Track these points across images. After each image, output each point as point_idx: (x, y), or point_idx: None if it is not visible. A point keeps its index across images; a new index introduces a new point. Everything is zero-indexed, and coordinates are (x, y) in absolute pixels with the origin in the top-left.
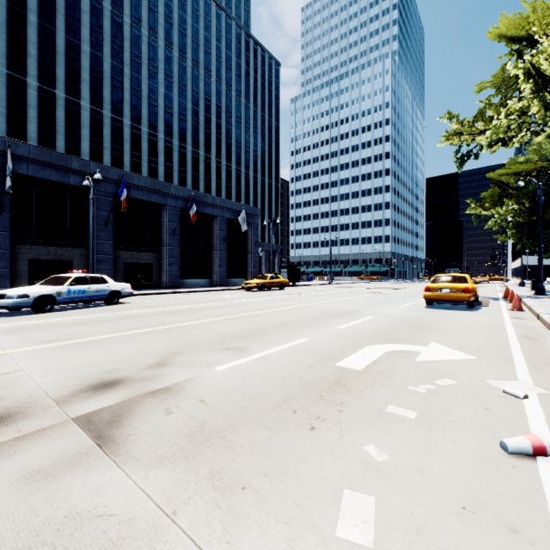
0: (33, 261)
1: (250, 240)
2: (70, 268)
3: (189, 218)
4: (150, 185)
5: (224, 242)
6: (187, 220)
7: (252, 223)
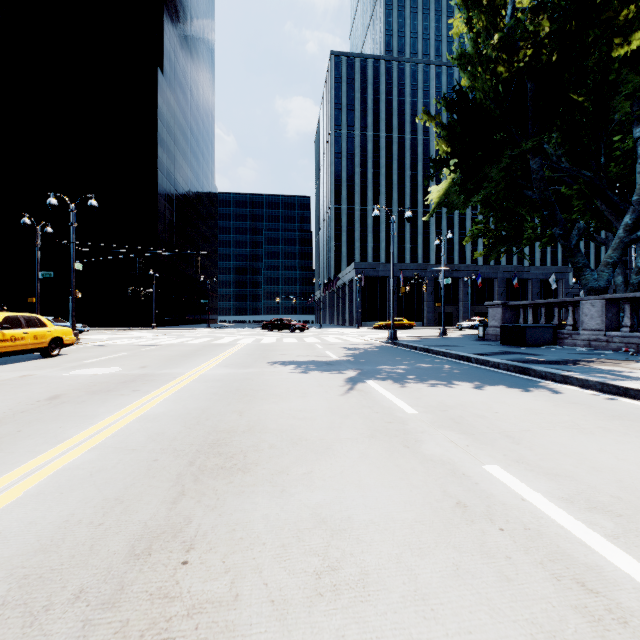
0: (439, 313)
1: (561, 292)
2: (452, 316)
3: (510, 283)
4: (488, 269)
5: (537, 296)
6: (509, 284)
7: (562, 279)
